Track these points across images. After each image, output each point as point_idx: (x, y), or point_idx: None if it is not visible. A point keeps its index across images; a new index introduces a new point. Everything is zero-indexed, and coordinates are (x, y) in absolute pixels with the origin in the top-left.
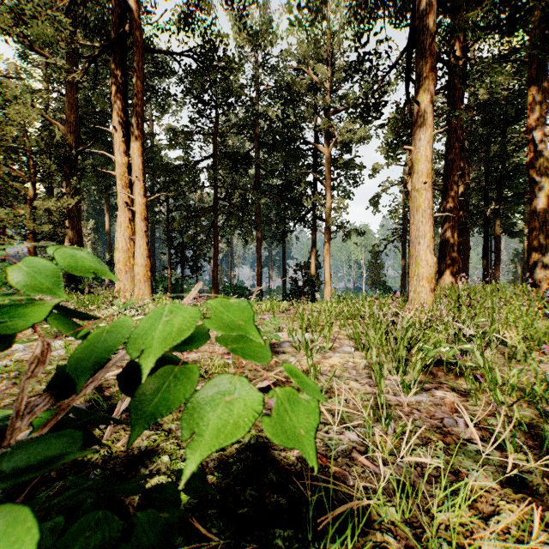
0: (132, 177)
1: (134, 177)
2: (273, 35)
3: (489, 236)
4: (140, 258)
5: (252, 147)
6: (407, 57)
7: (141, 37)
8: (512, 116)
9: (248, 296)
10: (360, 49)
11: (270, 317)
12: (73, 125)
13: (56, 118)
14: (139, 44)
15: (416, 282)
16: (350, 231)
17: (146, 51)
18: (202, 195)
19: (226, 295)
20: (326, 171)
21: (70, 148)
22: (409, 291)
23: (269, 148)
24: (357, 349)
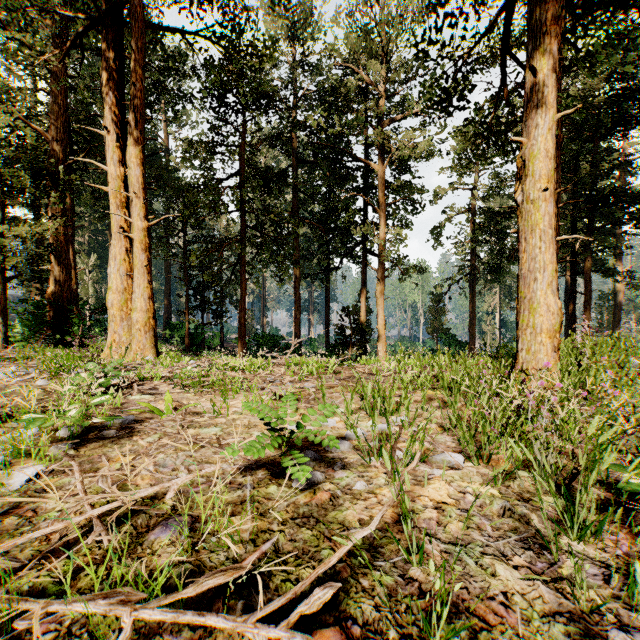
0: (129, 194)
1: (131, 194)
2: (314, 27)
3: (576, 274)
4: (139, 301)
5: (289, 166)
6: (507, 19)
7: (140, 7)
8: (607, 127)
9: (284, 347)
10: (441, 6)
11: (314, 386)
12: (60, 131)
13: (42, 125)
14: (138, 16)
15: (530, 337)
16: (409, 268)
17: (147, 27)
18: (227, 224)
19: (256, 346)
20: (379, 194)
21: (56, 161)
22: (519, 349)
23: (310, 167)
24: (470, 460)
